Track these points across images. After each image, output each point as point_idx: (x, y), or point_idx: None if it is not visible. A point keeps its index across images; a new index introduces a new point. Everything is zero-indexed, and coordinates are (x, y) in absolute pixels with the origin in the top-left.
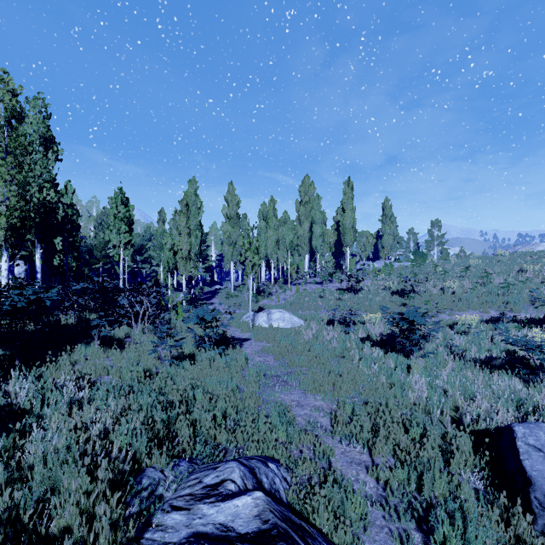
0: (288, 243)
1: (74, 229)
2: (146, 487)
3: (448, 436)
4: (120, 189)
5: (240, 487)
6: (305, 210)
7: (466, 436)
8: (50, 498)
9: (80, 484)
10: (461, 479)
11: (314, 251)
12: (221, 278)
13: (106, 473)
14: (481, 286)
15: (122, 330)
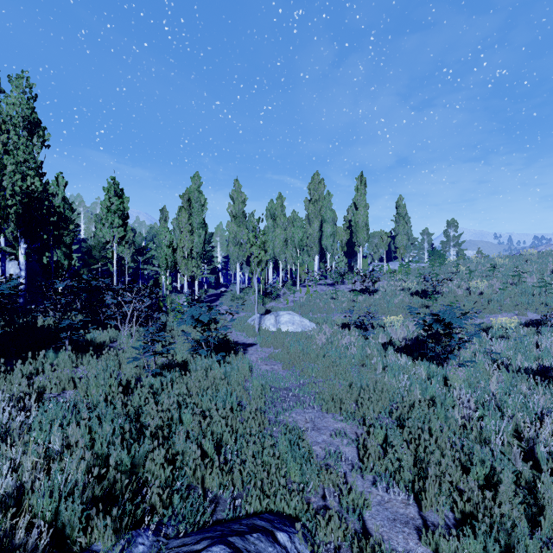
0: (297, 242)
1: (60, 221)
2: None
3: (522, 478)
4: (113, 179)
5: None
6: (314, 209)
7: (551, 481)
8: None
9: None
10: None
11: (324, 252)
12: (227, 281)
13: None
14: (512, 286)
15: (105, 334)
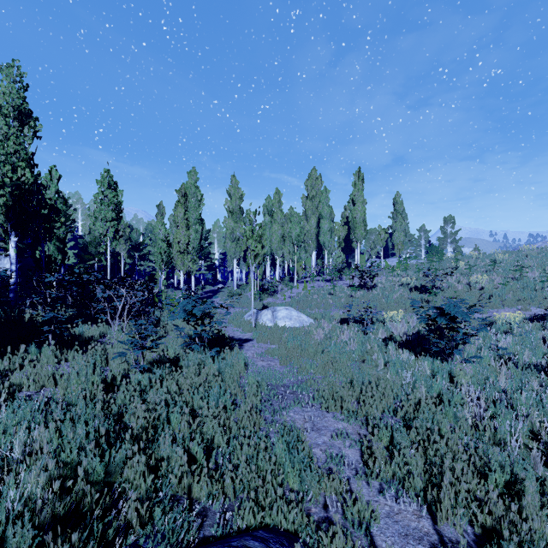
0: (294, 238)
1: (51, 213)
2: None
3: (546, 486)
4: (107, 171)
5: None
6: (312, 205)
7: None
8: None
9: None
10: None
11: (321, 248)
12: (225, 278)
13: None
14: (514, 281)
15: (93, 328)
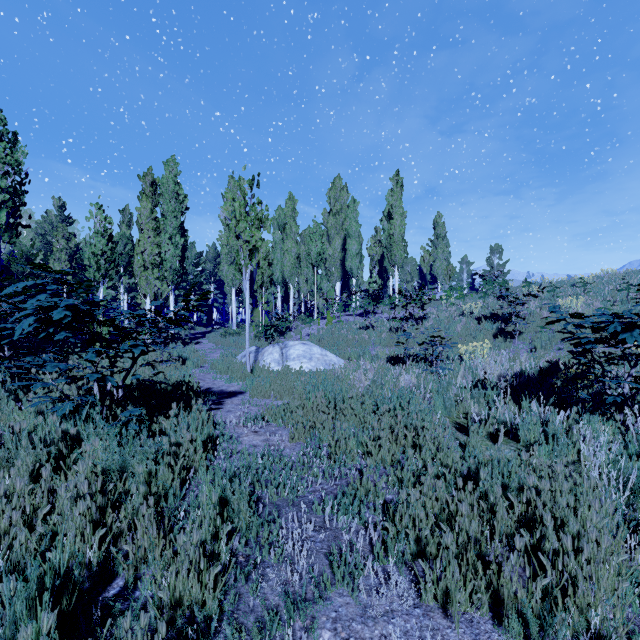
0: (314, 256)
1: None
2: None
3: None
4: None
5: None
6: (335, 222)
7: None
8: None
9: None
10: None
11: (347, 279)
12: (224, 319)
13: None
14: (619, 305)
15: None
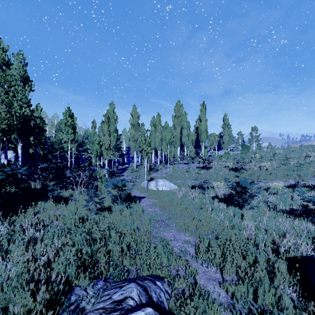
0: (167, 140)
1: (40, 131)
2: (73, 302)
3: (270, 261)
4: (68, 108)
5: (137, 302)
6: (177, 121)
7: (282, 262)
8: (5, 313)
9: (26, 303)
10: (281, 291)
11: (183, 145)
12: (129, 161)
13: (44, 295)
14: (283, 165)
15: (67, 192)
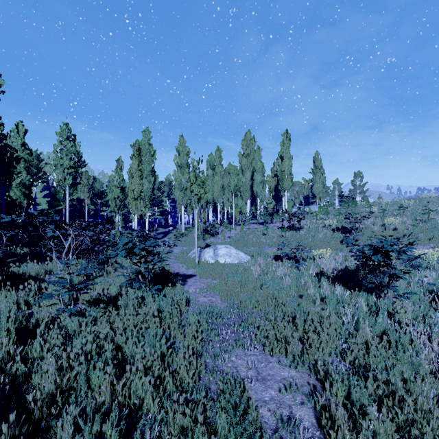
0: (232, 187)
1: (10, 160)
2: None
3: None
4: (65, 124)
5: None
6: (247, 161)
7: None
8: None
9: None
10: None
11: (255, 197)
12: (175, 222)
13: None
14: (423, 223)
15: (37, 266)
